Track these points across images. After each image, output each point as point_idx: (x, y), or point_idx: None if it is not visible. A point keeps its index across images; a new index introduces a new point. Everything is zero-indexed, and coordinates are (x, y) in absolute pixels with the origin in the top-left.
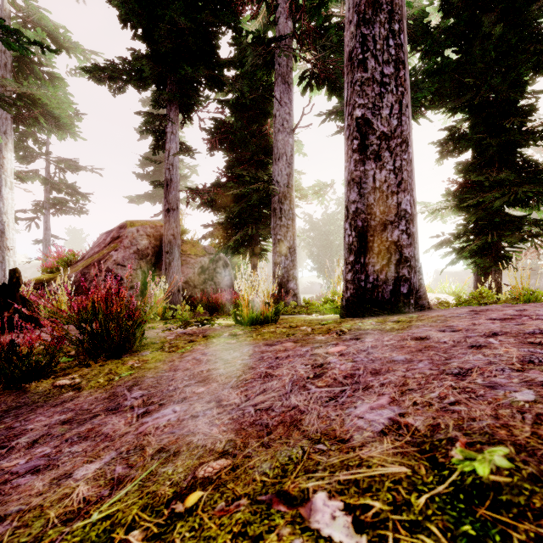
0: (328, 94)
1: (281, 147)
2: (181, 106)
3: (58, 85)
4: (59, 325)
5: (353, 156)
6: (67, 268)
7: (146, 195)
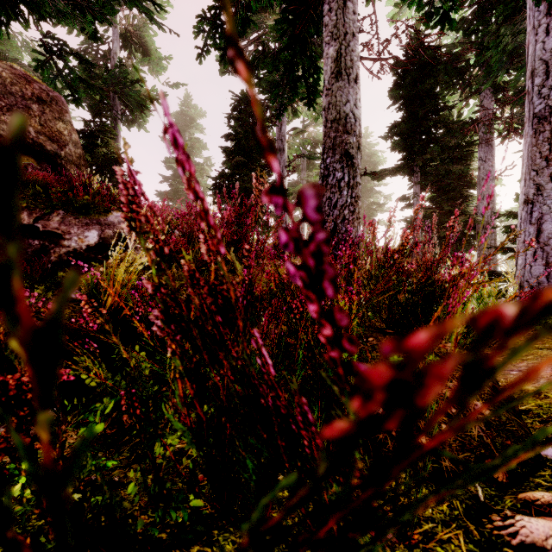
0: None
1: (485, 190)
2: (422, 185)
3: None
4: None
5: None
6: None
7: None
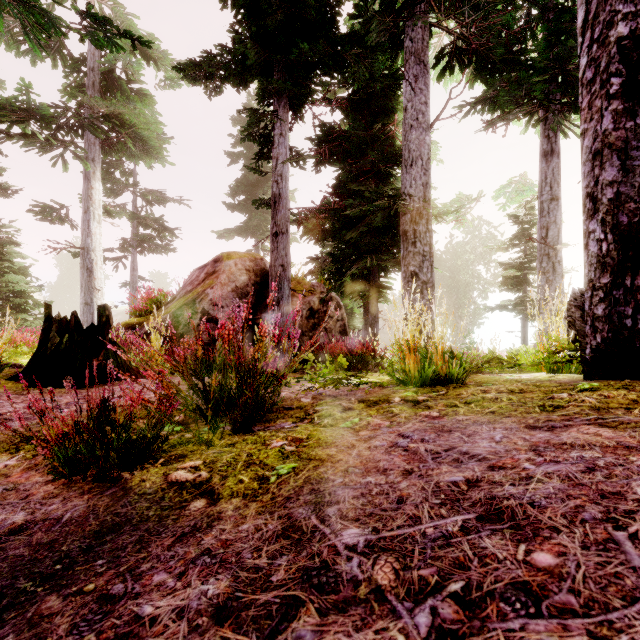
0: (475, 75)
1: (414, 148)
2: (292, 100)
3: (146, 100)
4: (168, 378)
5: (610, 105)
6: (157, 311)
7: (236, 229)
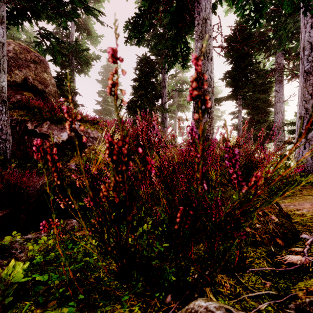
0: None
1: (278, 108)
2: (243, 105)
3: None
4: None
5: None
6: None
7: None
